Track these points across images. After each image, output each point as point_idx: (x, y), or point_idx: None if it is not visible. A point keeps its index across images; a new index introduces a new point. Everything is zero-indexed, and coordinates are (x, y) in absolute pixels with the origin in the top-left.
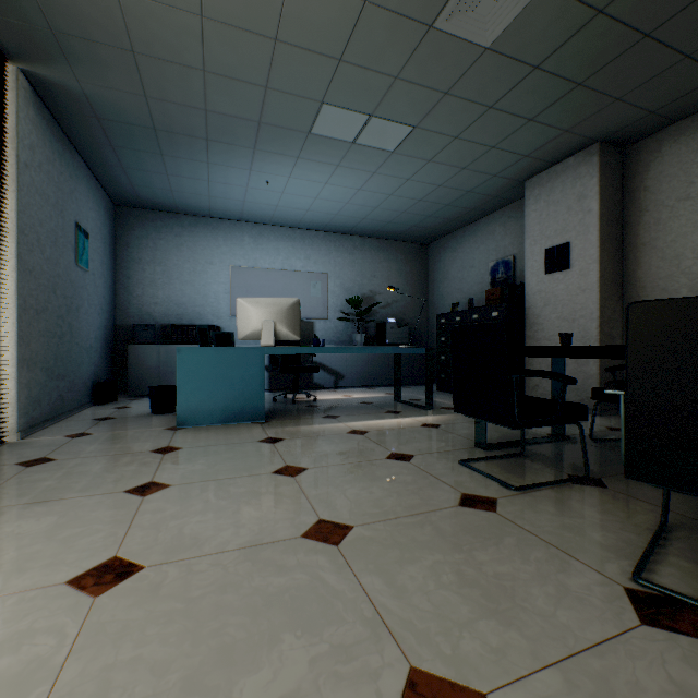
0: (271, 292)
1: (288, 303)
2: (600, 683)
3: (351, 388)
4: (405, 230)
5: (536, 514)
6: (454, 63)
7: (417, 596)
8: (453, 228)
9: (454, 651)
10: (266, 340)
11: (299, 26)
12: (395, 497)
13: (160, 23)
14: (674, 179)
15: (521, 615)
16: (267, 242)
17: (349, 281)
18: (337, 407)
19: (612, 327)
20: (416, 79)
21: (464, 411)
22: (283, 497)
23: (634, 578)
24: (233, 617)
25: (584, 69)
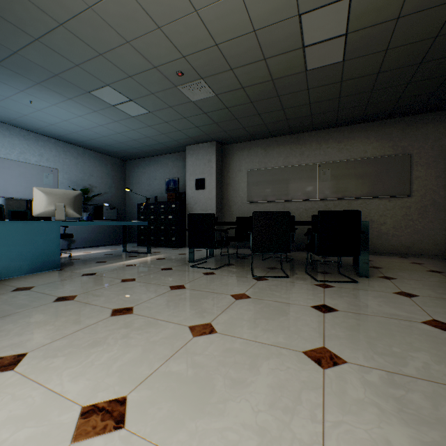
0: (6, 177)
1: (75, 194)
2: (257, 287)
3: (81, 249)
4: (116, 151)
5: (225, 272)
6: (179, 100)
7: (218, 289)
8: (144, 156)
9: (234, 291)
10: (60, 217)
11: (118, 57)
12: (184, 277)
13: (25, 9)
14: (237, 163)
15: (240, 285)
16: (3, 137)
17: (75, 177)
18: (94, 258)
19: (219, 214)
20: (161, 97)
21: (194, 246)
22: (144, 286)
23: (253, 276)
24: (183, 302)
25: (218, 119)
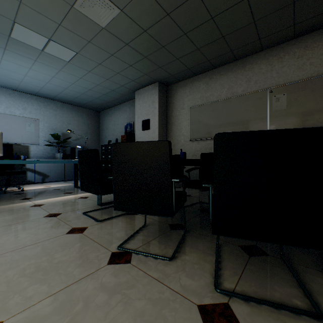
0: None
1: None
2: (70, 294)
3: (54, 182)
4: (86, 103)
5: (100, 230)
6: (89, 29)
7: (1, 285)
8: (110, 106)
9: (2, 307)
10: None
11: None
12: (32, 237)
13: None
14: (180, 101)
15: (56, 277)
16: None
17: (54, 125)
18: (36, 193)
19: None
20: (71, 29)
21: (84, 189)
22: None
23: (117, 247)
24: None
25: (145, 51)
